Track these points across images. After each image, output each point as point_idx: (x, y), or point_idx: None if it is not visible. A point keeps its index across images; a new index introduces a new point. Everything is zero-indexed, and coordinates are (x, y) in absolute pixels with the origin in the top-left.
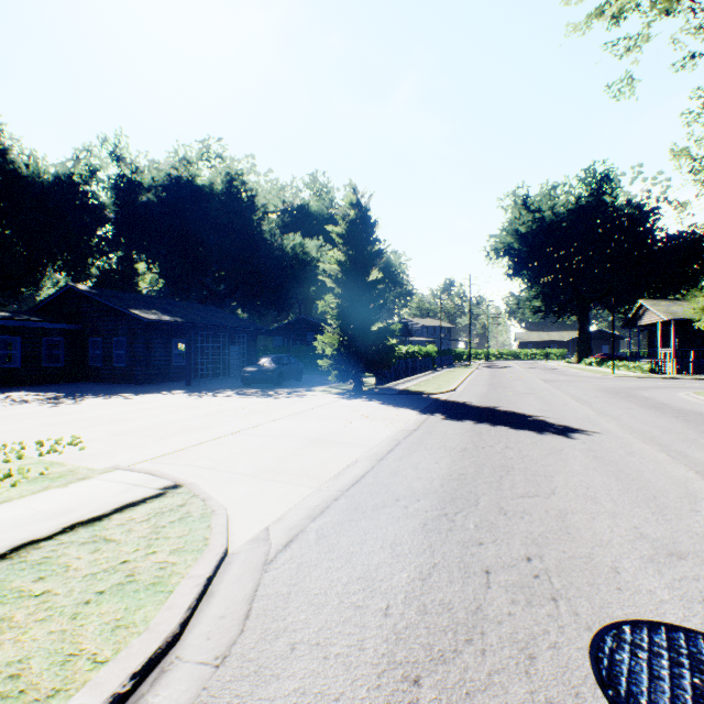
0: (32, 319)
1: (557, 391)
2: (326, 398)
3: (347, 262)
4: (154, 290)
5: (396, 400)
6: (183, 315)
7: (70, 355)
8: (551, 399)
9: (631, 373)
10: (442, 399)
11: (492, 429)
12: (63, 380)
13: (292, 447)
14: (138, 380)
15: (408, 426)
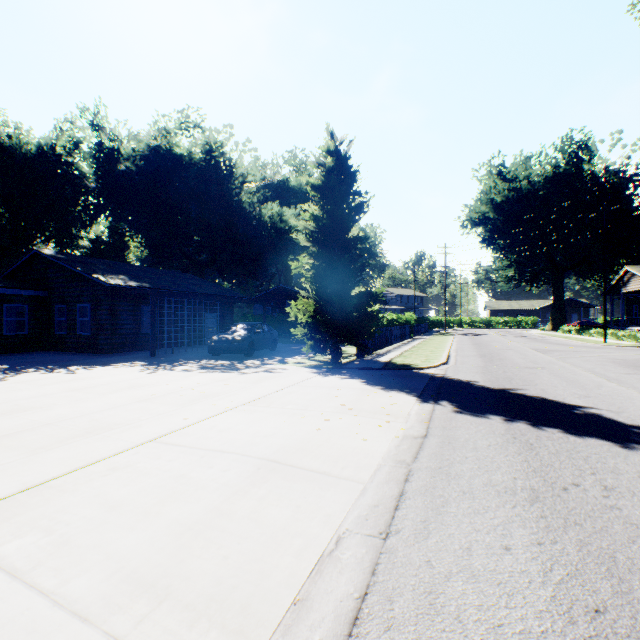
0: None
1: (566, 364)
2: (298, 374)
3: (323, 216)
4: (138, 260)
5: (383, 378)
6: (153, 281)
7: (35, 323)
8: (573, 377)
9: (624, 342)
10: (439, 377)
11: (541, 435)
12: (27, 348)
13: (222, 486)
14: (101, 349)
15: (412, 427)
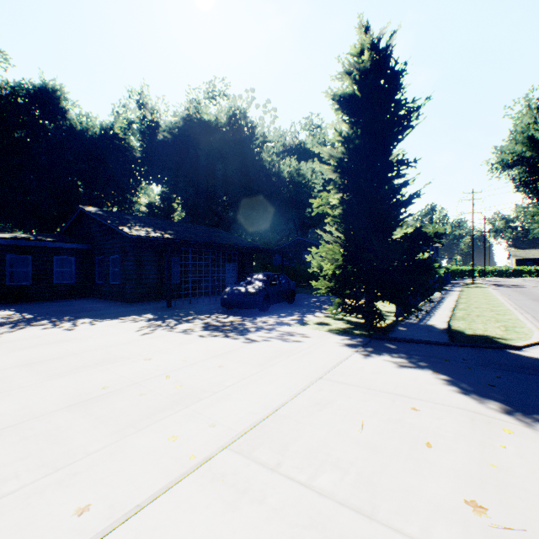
0: (43, 239)
1: None
2: (325, 347)
3: (355, 135)
4: (178, 220)
5: (476, 372)
6: (177, 233)
7: (81, 273)
8: None
9: None
10: None
11: None
12: (74, 295)
13: None
14: (128, 298)
15: None
